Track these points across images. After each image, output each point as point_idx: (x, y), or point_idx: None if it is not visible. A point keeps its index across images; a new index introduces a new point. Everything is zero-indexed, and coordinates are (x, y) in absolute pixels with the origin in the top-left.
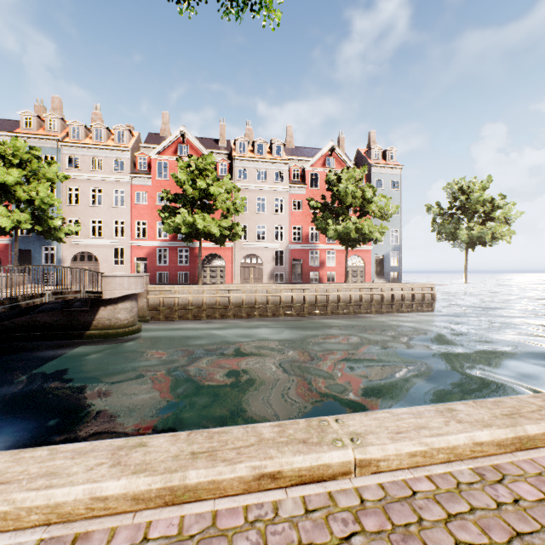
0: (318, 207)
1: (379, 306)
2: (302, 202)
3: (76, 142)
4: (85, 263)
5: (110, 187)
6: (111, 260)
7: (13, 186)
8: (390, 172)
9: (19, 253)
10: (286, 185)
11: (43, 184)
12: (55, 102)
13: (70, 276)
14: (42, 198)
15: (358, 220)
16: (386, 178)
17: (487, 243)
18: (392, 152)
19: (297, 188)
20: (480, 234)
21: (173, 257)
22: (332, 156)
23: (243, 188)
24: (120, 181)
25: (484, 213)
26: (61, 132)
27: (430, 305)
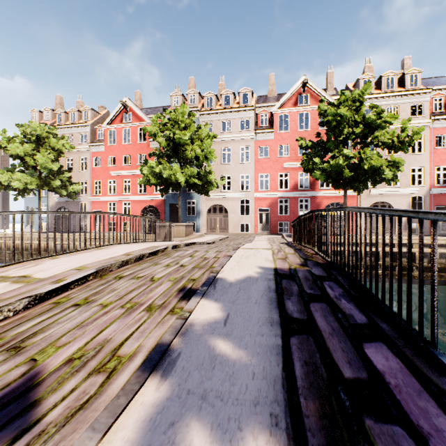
0: None
1: None
2: None
3: (211, 109)
4: (217, 214)
5: (237, 146)
6: (237, 211)
7: (181, 147)
8: None
9: (170, 207)
10: (426, 118)
11: (204, 141)
12: (191, 83)
13: (206, 225)
14: (205, 154)
15: None
16: None
17: None
18: None
19: (442, 120)
20: None
21: (293, 207)
22: None
23: None
24: (245, 139)
25: None
26: (198, 104)
27: None
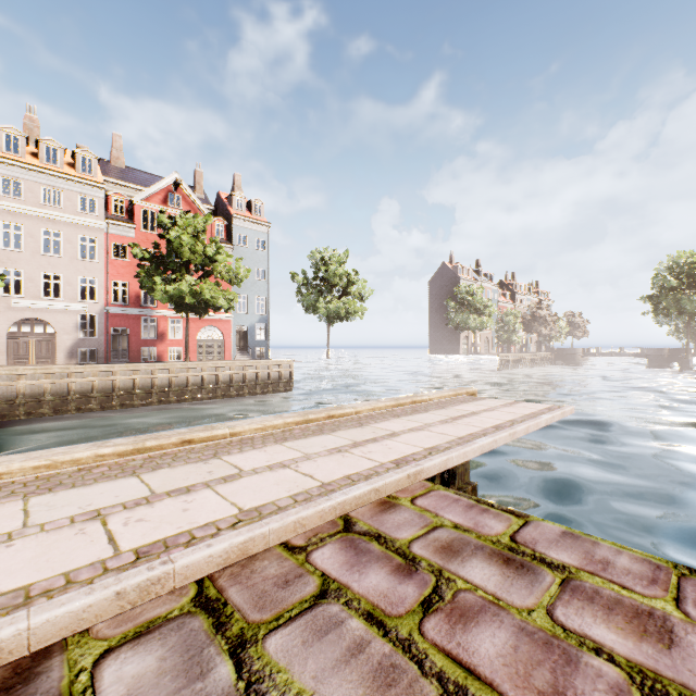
0: (147, 258)
1: (228, 388)
2: (130, 248)
3: None
4: None
5: None
6: None
7: None
8: (256, 228)
9: None
10: (101, 219)
11: None
12: None
13: None
14: None
15: (196, 282)
16: (251, 234)
17: (345, 318)
18: (260, 205)
19: (121, 227)
20: (337, 309)
21: None
22: (178, 192)
23: (15, 211)
24: None
25: (342, 287)
26: None
27: (288, 384)
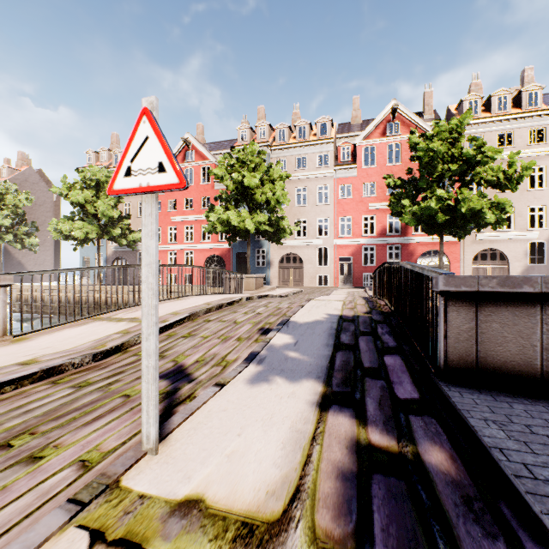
0: None
1: None
2: None
3: (283, 144)
4: (290, 265)
5: (313, 185)
6: (314, 261)
7: (251, 190)
8: None
9: (237, 256)
10: (548, 145)
11: (276, 183)
12: (260, 113)
13: (277, 277)
14: (277, 198)
15: None
16: None
17: None
18: None
19: None
20: None
21: (381, 256)
22: None
23: None
24: (323, 177)
25: None
26: (269, 138)
27: None
